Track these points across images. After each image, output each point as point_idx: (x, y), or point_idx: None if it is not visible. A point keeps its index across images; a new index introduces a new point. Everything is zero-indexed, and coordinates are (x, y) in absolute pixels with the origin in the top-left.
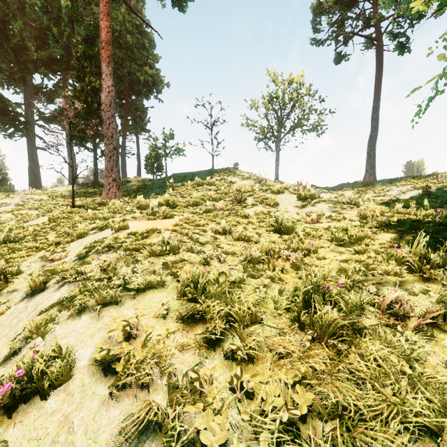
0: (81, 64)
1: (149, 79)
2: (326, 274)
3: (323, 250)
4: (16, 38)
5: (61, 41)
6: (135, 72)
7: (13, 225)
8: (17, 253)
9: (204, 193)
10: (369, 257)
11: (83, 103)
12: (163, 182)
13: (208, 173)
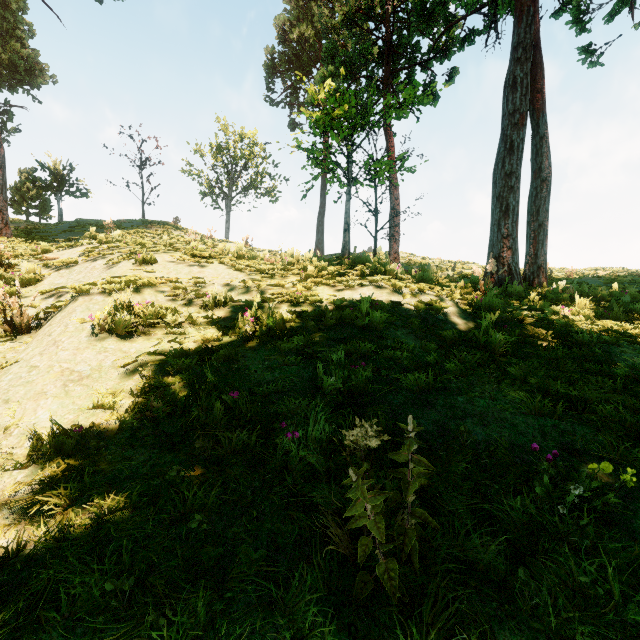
0: None
1: (19, 62)
2: None
3: None
4: None
5: None
6: None
7: None
8: None
9: (151, 239)
10: None
11: None
12: (71, 227)
13: (143, 223)
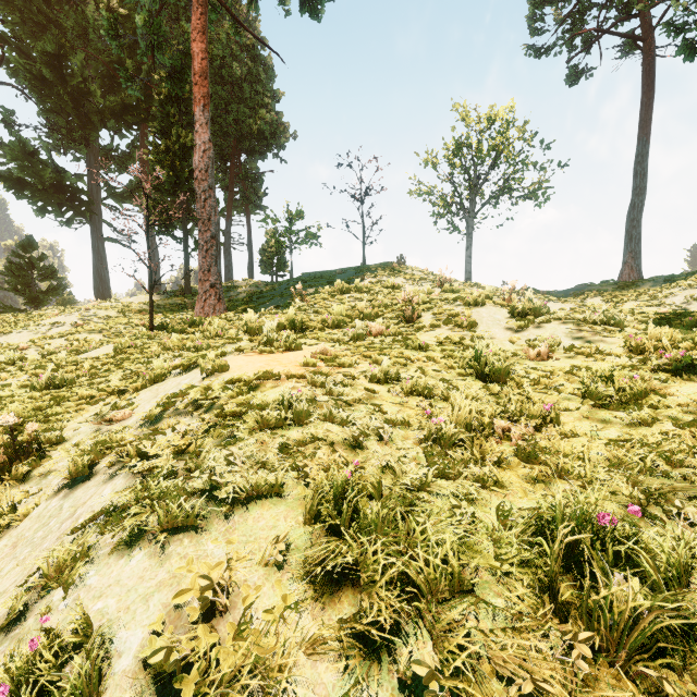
0: (165, 111)
1: (265, 128)
2: (589, 474)
3: (568, 415)
4: (75, 78)
5: (137, 78)
6: (244, 119)
7: (63, 359)
8: (63, 405)
9: (351, 305)
10: (664, 433)
11: (168, 170)
12: (286, 288)
13: (357, 272)
